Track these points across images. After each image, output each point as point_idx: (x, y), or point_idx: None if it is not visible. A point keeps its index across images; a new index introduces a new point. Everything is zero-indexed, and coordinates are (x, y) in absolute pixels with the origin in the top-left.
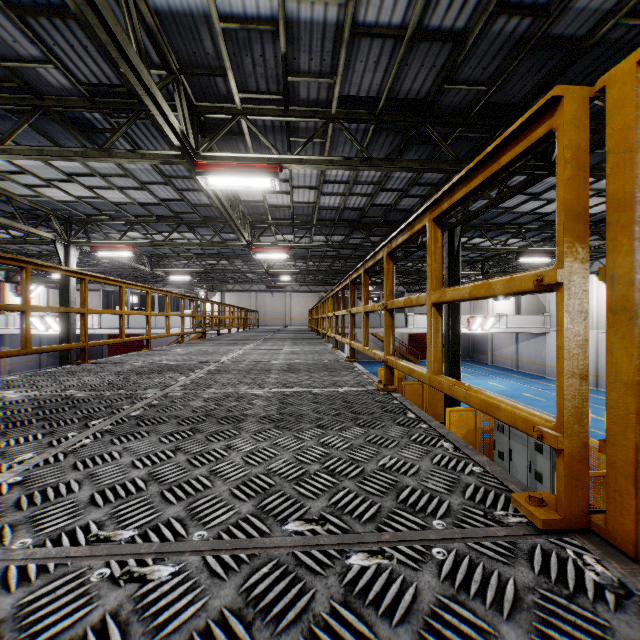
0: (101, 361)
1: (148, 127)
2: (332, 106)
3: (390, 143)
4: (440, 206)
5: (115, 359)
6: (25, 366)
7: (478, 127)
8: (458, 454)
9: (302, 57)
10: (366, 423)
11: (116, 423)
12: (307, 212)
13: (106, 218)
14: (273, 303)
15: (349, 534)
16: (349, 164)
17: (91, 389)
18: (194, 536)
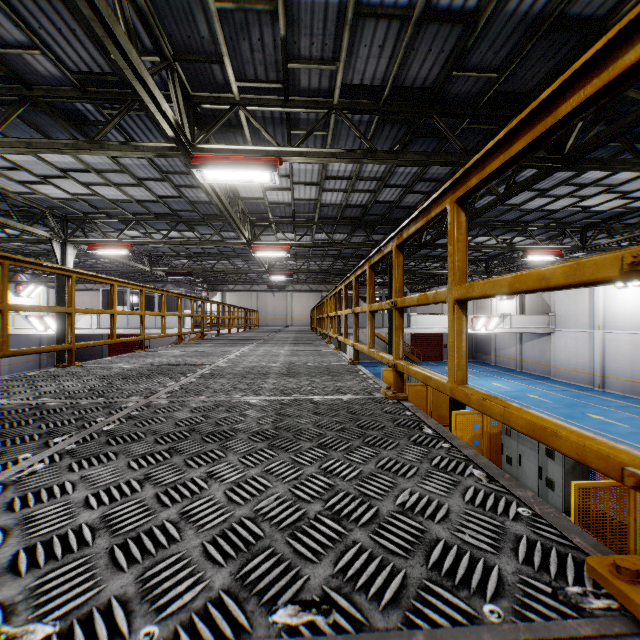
0: (89, 363)
1: (143, 119)
2: (334, 96)
3: (394, 136)
4: (466, 183)
5: (105, 361)
6: (25, 366)
7: (487, 118)
8: (494, 487)
9: (303, 41)
10: (376, 441)
11: (82, 441)
12: (308, 209)
13: (103, 216)
14: (274, 303)
15: (365, 630)
16: (352, 157)
17: (68, 396)
18: (139, 635)
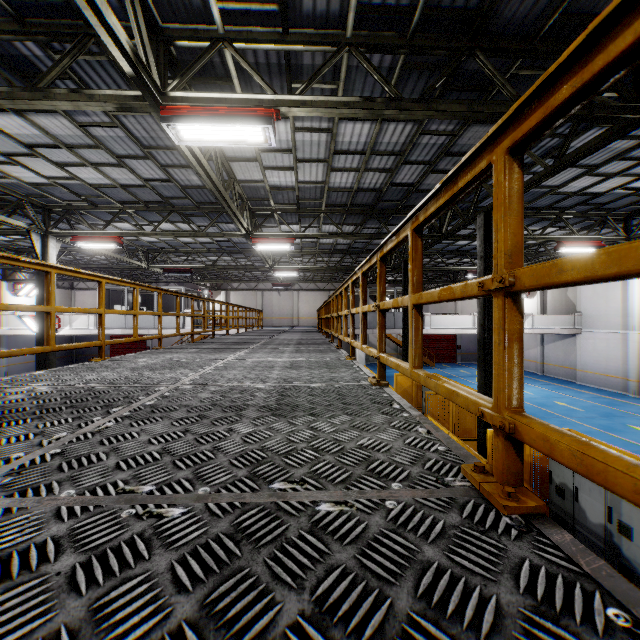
0: None
1: (107, 70)
2: (347, 24)
3: (421, 90)
4: None
5: (27, 378)
6: (23, 368)
7: (546, 56)
8: None
9: None
10: None
11: None
12: (315, 195)
13: (89, 205)
14: (280, 302)
15: None
16: (370, 107)
17: None
18: None
